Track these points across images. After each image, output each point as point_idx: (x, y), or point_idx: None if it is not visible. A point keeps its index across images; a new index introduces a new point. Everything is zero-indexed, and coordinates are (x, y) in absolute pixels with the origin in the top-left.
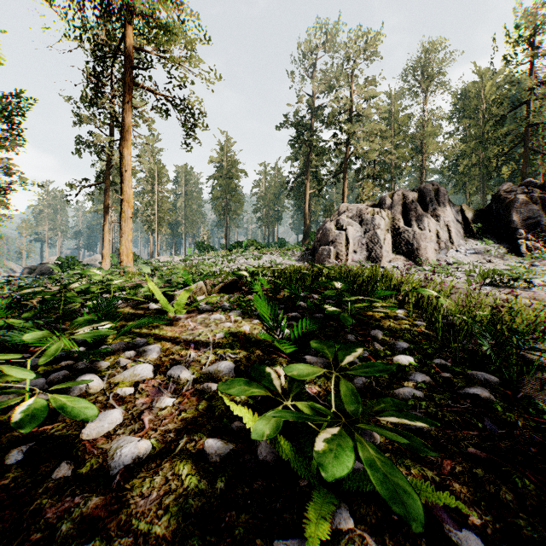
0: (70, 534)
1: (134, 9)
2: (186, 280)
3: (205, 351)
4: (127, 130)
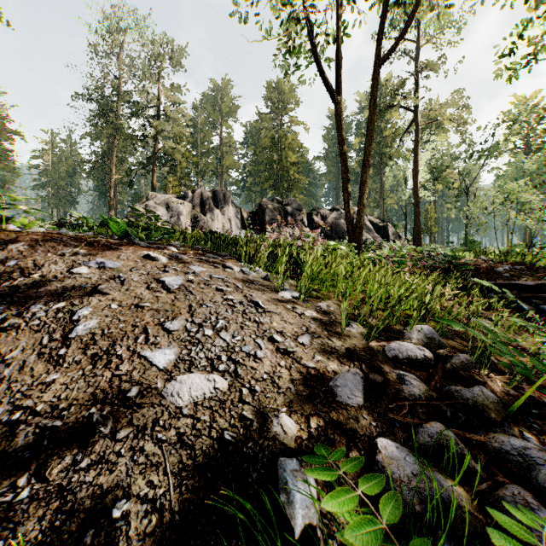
0: (67, 234)
1: None
2: None
3: None
4: None
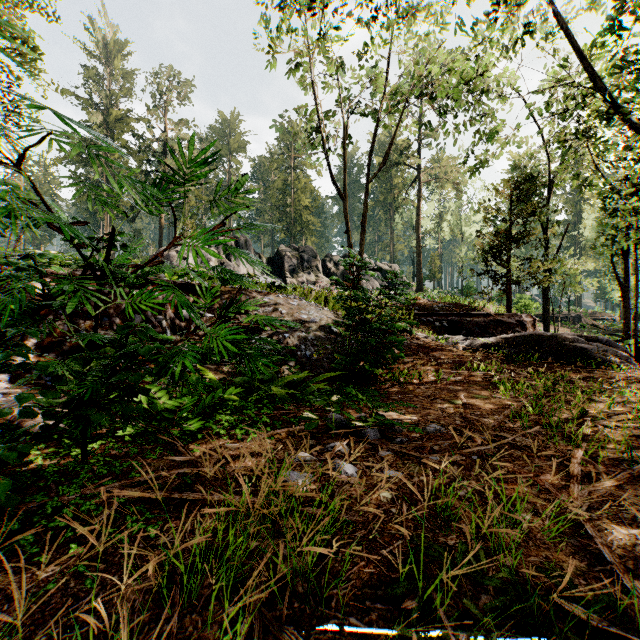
0: None
1: None
2: None
3: None
4: None
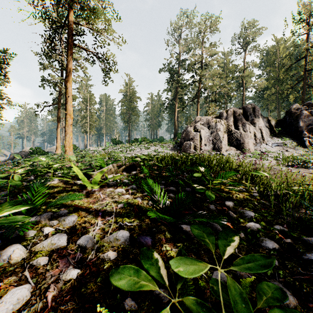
0: None
1: None
2: (102, 163)
3: (108, 220)
4: (69, 72)
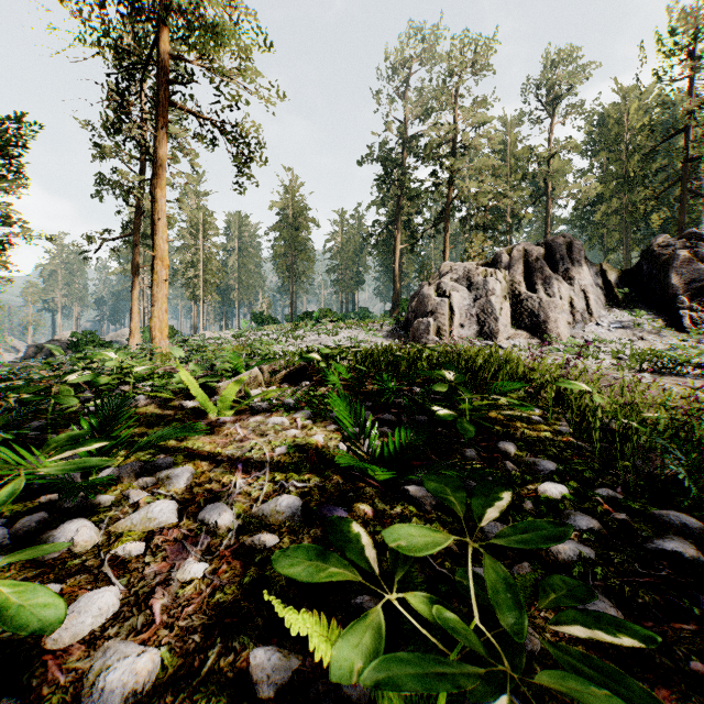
0: None
1: (169, 4)
2: (236, 365)
3: (258, 477)
4: (161, 164)
